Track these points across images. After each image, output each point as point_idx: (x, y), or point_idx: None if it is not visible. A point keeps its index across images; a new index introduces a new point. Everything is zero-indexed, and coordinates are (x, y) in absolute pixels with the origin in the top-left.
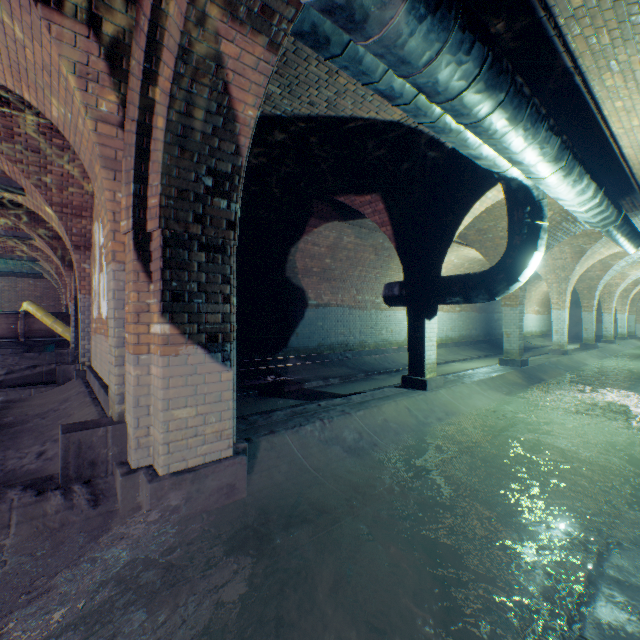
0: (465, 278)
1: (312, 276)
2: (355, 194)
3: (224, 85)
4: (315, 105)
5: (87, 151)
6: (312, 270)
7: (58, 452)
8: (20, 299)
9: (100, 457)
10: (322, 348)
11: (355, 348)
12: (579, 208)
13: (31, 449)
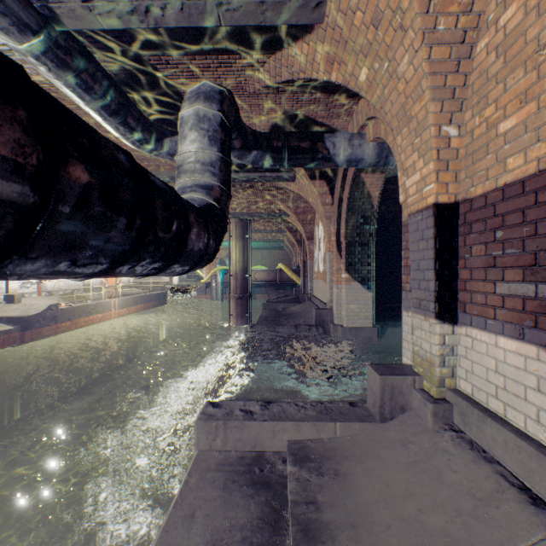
0: None
1: None
2: None
3: (365, 189)
4: None
5: (320, 213)
6: None
7: (310, 320)
8: (272, 261)
9: (325, 320)
10: None
11: None
12: None
13: (300, 320)
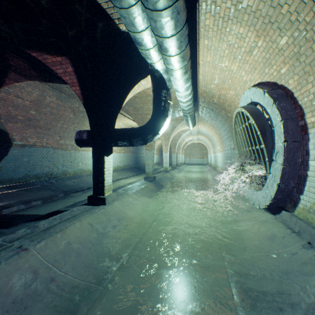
0: (130, 130)
1: (17, 122)
2: (47, 52)
3: None
4: None
5: None
6: (17, 117)
7: None
8: None
9: None
10: (28, 178)
11: (59, 176)
12: (184, 99)
13: None
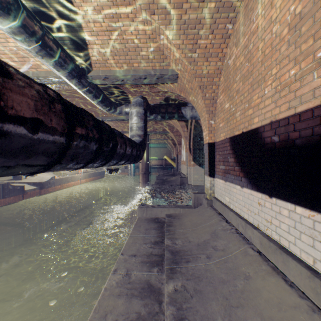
0: None
1: None
2: None
3: (200, 126)
4: None
5: (182, 134)
6: None
7: (178, 183)
8: (161, 154)
9: (184, 182)
10: None
11: None
12: None
13: (174, 183)
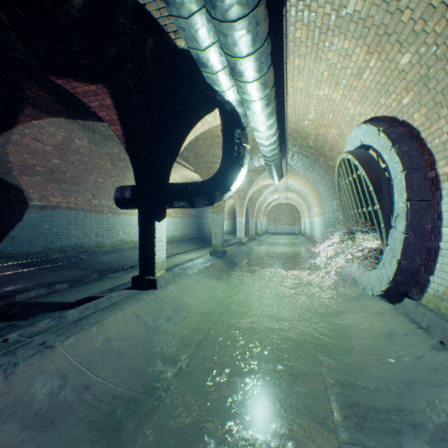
0: (190, 185)
1: (35, 175)
2: (77, 79)
3: None
4: None
5: None
6: (35, 168)
7: None
8: None
9: None
10: (50, 252)
11: (91, 249)
12: (266, 141)
13: None
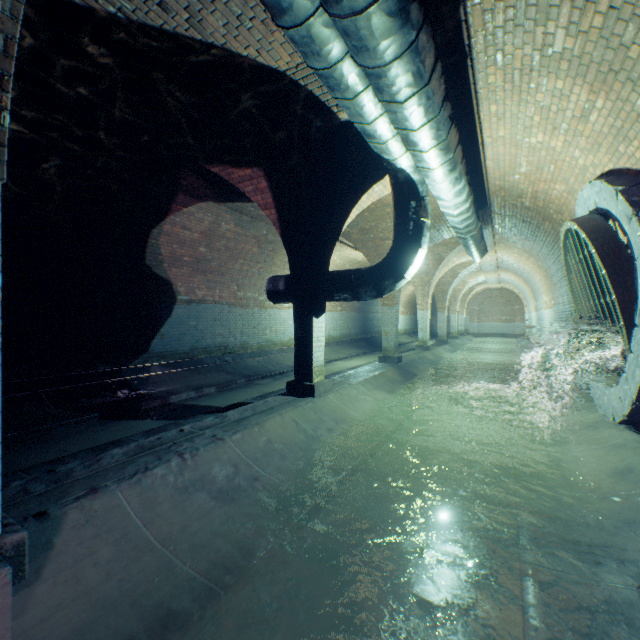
0: (354, 273)
1: (183, 266)
2: (233, 165)
3: None
4: (170, 11)
5: None
6: (183, 259)
7: None
8: None
9: None
10: (196, 352)
11: (236, 350)
12: (454, 211)
13: None
